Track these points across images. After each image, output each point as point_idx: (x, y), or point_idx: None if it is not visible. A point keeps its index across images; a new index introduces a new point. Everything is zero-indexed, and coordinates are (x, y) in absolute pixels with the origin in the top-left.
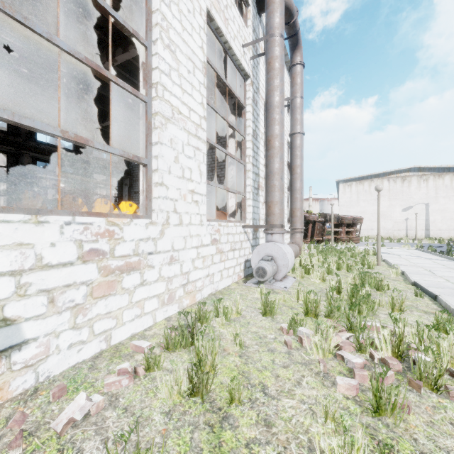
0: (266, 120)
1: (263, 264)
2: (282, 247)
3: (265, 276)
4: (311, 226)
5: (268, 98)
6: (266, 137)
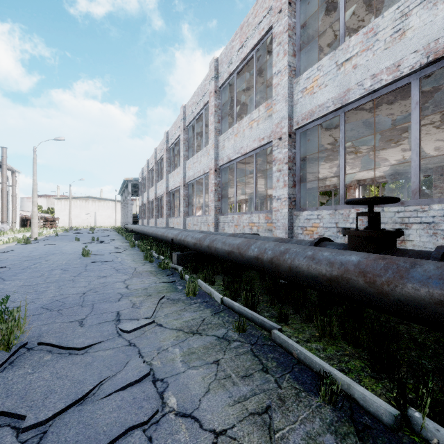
0: (2, 199)
1: (1, 228)
2: (6, 225)
3: (2, 230)
4: (30, 221)
5: (2, 195)
6: (2, 203)
